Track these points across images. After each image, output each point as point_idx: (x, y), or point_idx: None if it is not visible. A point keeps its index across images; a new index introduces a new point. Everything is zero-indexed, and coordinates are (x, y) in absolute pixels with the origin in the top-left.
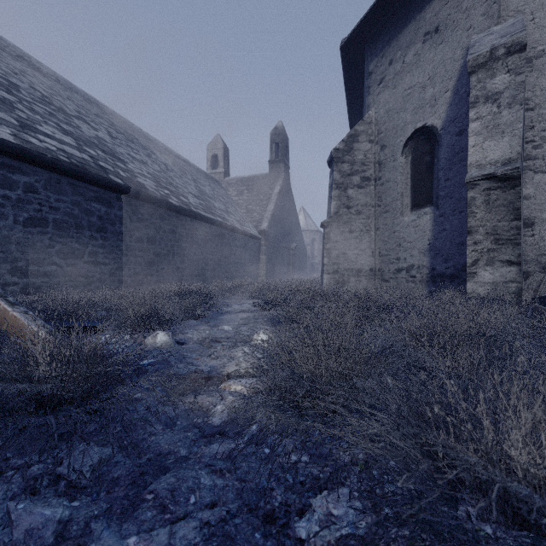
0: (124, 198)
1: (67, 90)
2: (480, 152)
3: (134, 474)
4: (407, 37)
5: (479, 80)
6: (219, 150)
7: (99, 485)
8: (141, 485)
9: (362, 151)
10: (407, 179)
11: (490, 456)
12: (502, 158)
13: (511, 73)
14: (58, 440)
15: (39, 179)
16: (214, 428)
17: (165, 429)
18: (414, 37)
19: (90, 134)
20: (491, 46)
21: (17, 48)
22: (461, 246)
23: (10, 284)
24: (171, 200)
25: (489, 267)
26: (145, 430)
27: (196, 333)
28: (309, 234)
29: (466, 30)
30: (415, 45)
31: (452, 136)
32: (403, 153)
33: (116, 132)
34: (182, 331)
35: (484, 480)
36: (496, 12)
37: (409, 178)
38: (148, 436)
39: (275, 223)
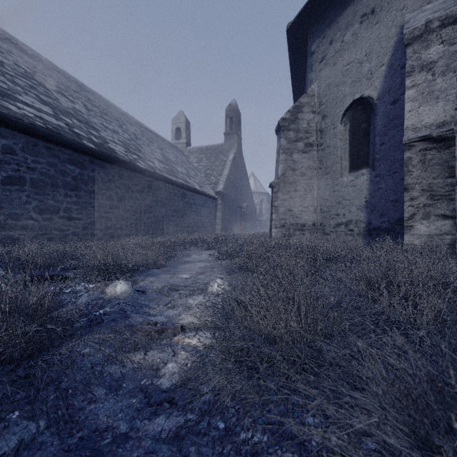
0: (96, 161)
1: (50, 70)
2: (416, 116)
3: None
4: (346, 19)
5: (414, 51)
6: (182, 124)
7: None
8: None
9: (305, 120)
10: (345, 144)
11: None
12: (436, 121)
13: (445, 44)
14: None
15: (17, 142)
16: (162, 394)
17: (108, 394)
18: (352, 19)
19: (68, 105)
20: (426, 20)
21: (5, 32)
22: (395, 203)
23: None
24: (138, 164)
25: (425, 221)
26: (85, 395)
27: (156, 281)
28: (258, 195)
29: (400, 10)
30: (353, 26)
31: (387, 105)
32: (342, 121)
33: (92, 106)
34: (143, 279)
35: None
36: None
37: (348, 144)
38: (87, 404)
39: (230, 186)
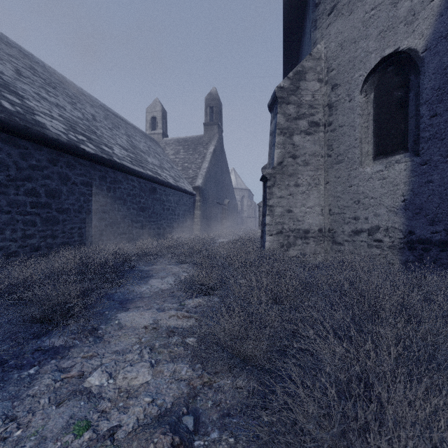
0: (4, 136)
1: None
2: None
3: None
4: None
5: None
6: (158, 113)
7: None
8: None
9: (309, 91)
10: (368, 122)
11: None
12: None
13: None
14: None
15: None
16: None
17: None
18: None
19: None
20: None
21: None
22: None
23: None
24: (83, 146)
25: None
26: None
27: None
28: (239, 191)
29: None
30: None
31: (443, 57)
32: (363, 90)
33: (32, 74)
34: None
35: None
36: None
37: (372, 120)
38: None
39: (210, 180)
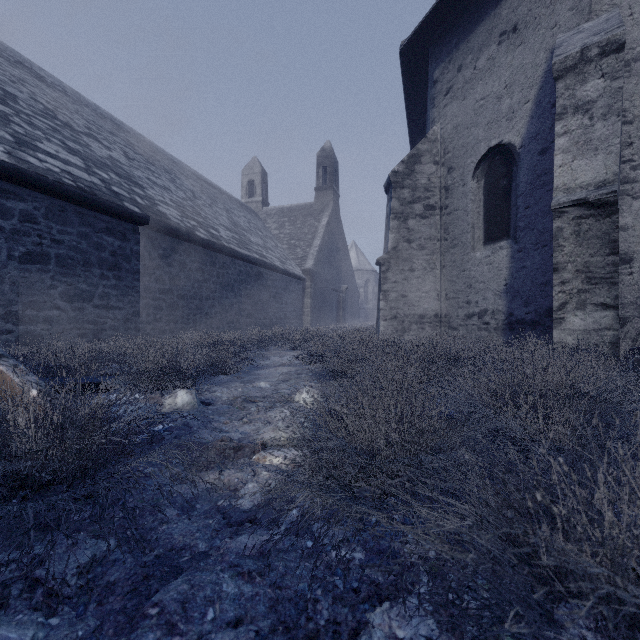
0: (141, 230)
1: (76, 103)
2: (569, 173)
3: (136, 578)
4: (479, 38)
5: (567, 87)
6: (256, 175)
7: (88, 593)
8: (143, 594)
9: (425, 174)
10: (479, 207)
11: (615, 564)
12: (595, 180)
13: (606, 78)
14: (42, 530)
15: (39, 206)
16: (243, 514)
17: (181, 515)
18: (487, 38)
19: (102, 154)
20: (582, 46)
21: (16, 52)
22: (544, 287)
23: (3, 332)
24: (198, 233)
25: (579, 311)
26: (155, 516)
27: (226, 391)
28: (362, 274)
29: (550, 28)
30: (488, 48)
31: (533, 156)
32: (475, 176)
33: (133, 153)
34: (209, 389)
35: (606, 596)
36: (587, 6)
37: (482, 206)
38: (159, 524)
39: (323, 261)
